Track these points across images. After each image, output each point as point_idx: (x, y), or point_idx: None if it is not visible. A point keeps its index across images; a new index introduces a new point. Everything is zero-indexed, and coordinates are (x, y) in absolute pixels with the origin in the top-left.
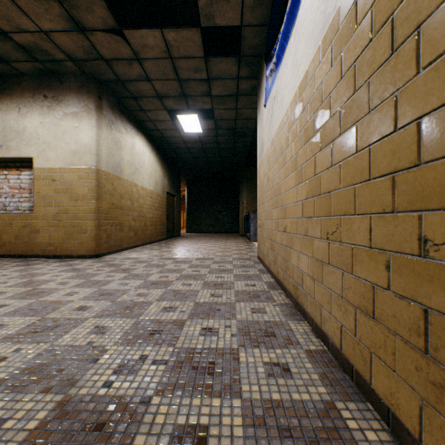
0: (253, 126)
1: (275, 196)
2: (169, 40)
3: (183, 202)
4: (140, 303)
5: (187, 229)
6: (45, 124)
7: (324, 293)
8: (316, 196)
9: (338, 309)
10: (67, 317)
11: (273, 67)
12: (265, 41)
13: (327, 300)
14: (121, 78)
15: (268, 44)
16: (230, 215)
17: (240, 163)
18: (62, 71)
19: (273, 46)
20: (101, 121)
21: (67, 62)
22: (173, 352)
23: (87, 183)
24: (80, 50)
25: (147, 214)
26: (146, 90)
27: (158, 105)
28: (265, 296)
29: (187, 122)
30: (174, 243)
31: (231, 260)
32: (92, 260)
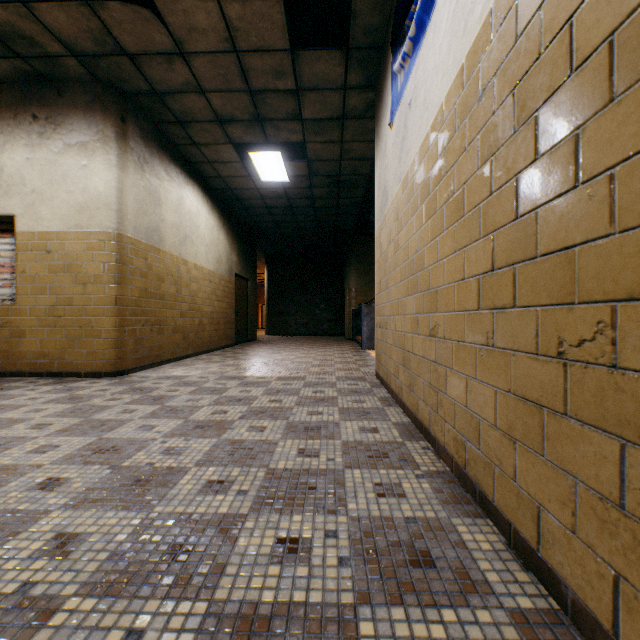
0: (367, 172)
1: (412, 273)
2: (231, 18)
3: (262, 290)
4: (165, 471)
5: (267, 329)
6: (35, 161)
7: (548, 478)
8: (519, 262)
9: (605, 532)
10: (9, 507)
11: (409, 47)
12: (392, 17)
13: (558, 495)
14: (157, 89)
15: (400, 6)
16: (331, 309)
17: (346, 230)
18: (61, 75)
19: (408, 12)
20: (125, 157)
21: (67, 60)
22: (205, 617)
23: (103, 257)
24: (86, 37)
25: (204, 307)
26: (198, 109)
27: (218, 135)
28: (399, 455)
29: (265, 165)
30: (245, 351)
31: (333, 380)
32: (109, 380)
